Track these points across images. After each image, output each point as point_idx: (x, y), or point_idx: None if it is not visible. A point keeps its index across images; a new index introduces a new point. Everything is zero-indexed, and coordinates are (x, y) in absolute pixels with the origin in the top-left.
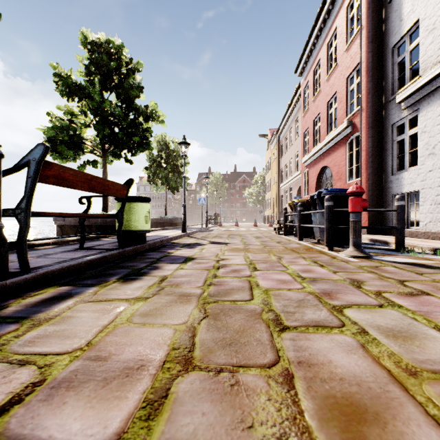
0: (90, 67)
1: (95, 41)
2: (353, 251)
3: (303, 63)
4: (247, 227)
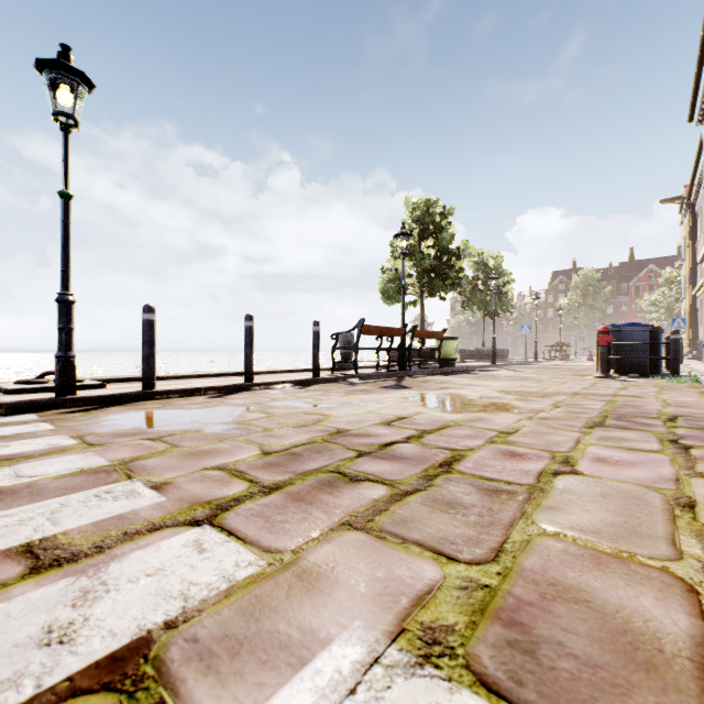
0: (411, 225)
1: (416, 204)
2: (598, 373)
3: (697, 111)
4: None
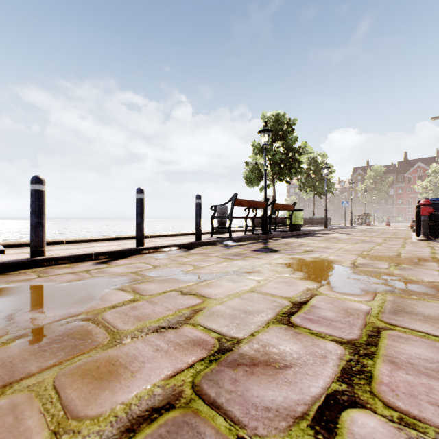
0: None
1: (270, 116)
2: (421, 237)
3: None
4: (399, 227)
